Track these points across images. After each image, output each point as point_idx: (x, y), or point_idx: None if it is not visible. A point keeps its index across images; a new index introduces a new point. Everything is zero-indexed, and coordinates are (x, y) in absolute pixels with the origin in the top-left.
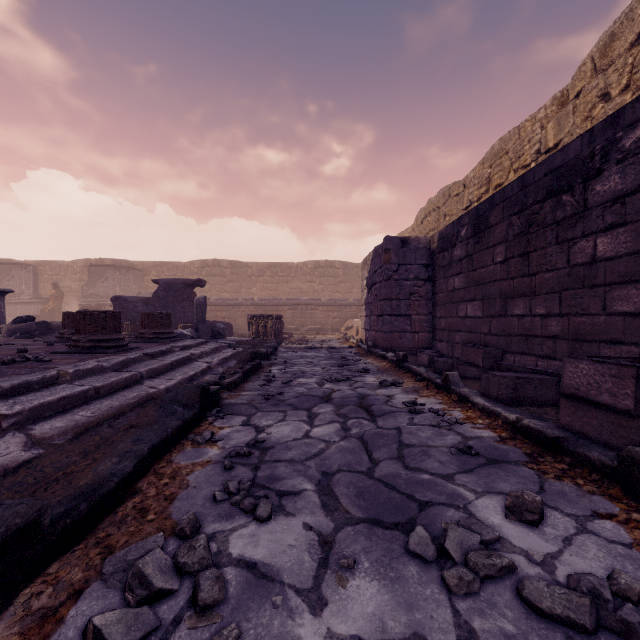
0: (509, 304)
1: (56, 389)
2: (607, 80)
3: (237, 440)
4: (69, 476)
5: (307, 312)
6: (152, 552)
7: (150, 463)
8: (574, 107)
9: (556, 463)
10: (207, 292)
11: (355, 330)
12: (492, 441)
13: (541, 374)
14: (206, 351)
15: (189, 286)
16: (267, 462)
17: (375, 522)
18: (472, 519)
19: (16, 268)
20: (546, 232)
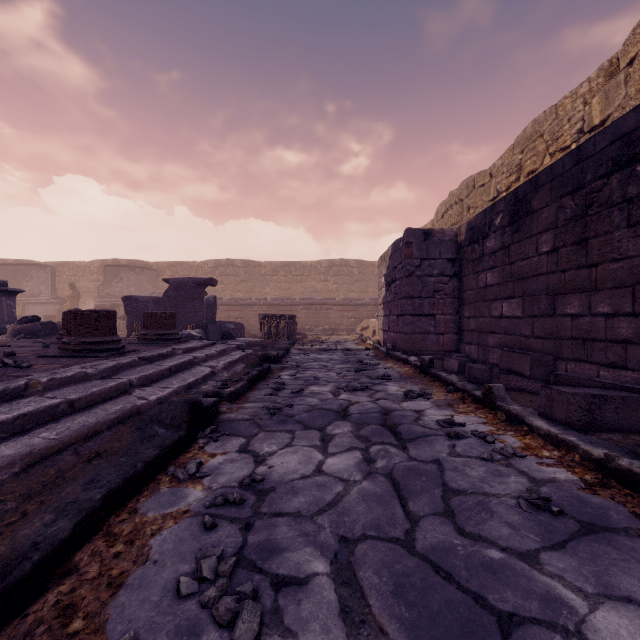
0: (559, 301)
1: (19, 403)
2: None
3: (229, 476)
4: None
5: (321, 312)
6: None
7: (104, 516)
8: (626, 76)
9: None
10: (221, 292)
11: (371, 331)
12: (574, 488)
13: (618, 390)
14: (211, 354)
15: (200, 285)
16: (264, 516)
17: None
18: None
19: (35, 269)
20: (612, 213)
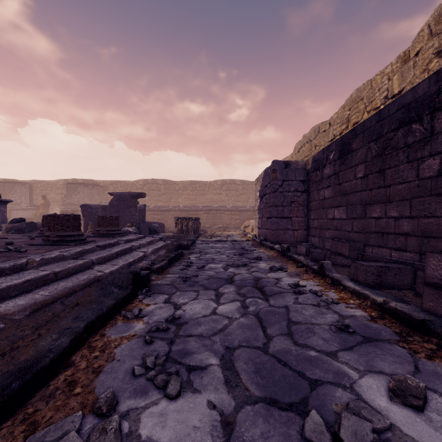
0: (368, 209)
1: (24, 274)
2: (441, 41)
3: (159, 316)
4: (14, 351)
5: (217, 215)
6: (65, 437)
7: (86, 337)
8: (414, 63)
9: (424, 343)
10: (148, 201)
11: (251, 228)
12: (364, 320)
13: (398, 263)
14: (143, 243)
15: (134, 197)
16: (181, 337)
17: (272, 402)
18: (360, 402)
19: (18, 185)
20: (399, 153)
